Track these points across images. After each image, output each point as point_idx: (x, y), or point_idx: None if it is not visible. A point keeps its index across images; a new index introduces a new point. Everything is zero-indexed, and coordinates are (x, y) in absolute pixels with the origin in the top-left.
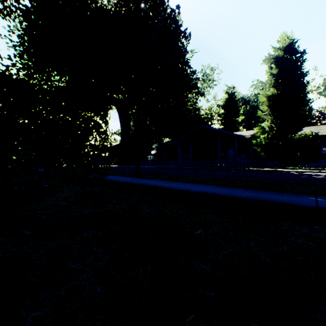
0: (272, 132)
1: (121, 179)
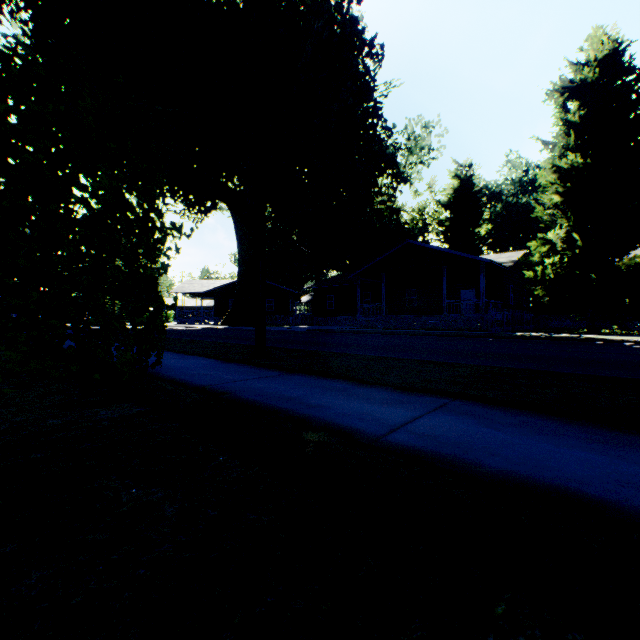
0: (574, 251)
1: (204, 372)
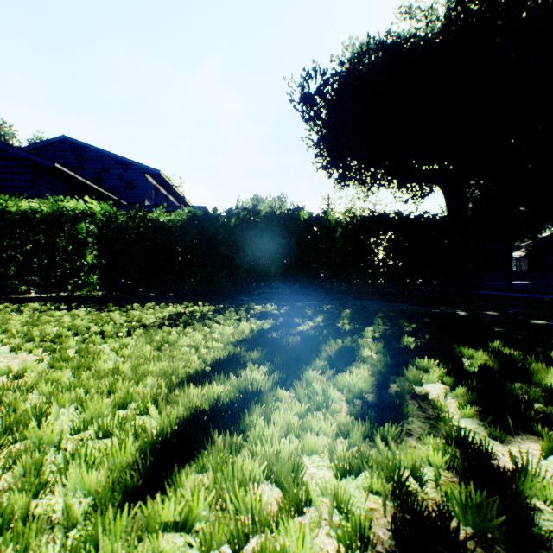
0: None
1: (492, 293)
